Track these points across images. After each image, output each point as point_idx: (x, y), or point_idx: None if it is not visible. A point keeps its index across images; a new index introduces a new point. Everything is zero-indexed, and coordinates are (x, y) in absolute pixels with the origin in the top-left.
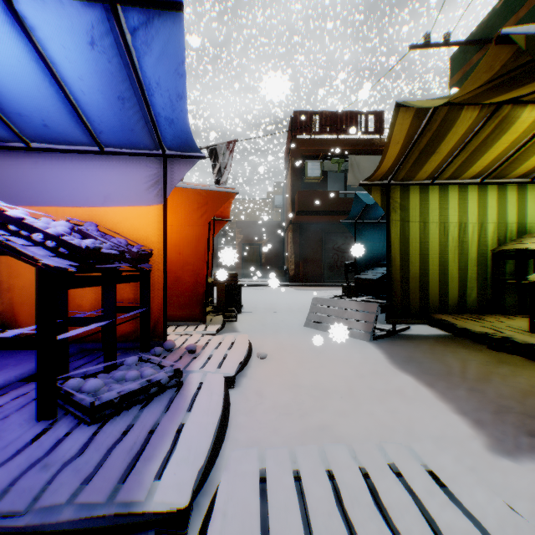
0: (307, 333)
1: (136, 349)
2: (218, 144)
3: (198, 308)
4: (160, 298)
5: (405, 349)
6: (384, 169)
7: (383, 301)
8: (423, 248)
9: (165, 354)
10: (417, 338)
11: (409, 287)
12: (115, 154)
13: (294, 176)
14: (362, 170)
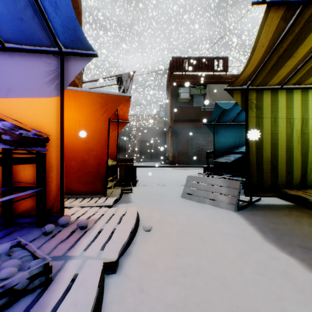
0: (184, 204)
1: (36, 224)
2: (123, 74)
3: (100, 184)
4: (58, 178)
5: (266, 219)
6: (246, 73)
7: (241, 179)
8: (273, 138)
9: (57, 231)
10: (270, 208)
11: (262, 168)
12: (17, 50)
13: (172, 98)
14: (215, 94)
